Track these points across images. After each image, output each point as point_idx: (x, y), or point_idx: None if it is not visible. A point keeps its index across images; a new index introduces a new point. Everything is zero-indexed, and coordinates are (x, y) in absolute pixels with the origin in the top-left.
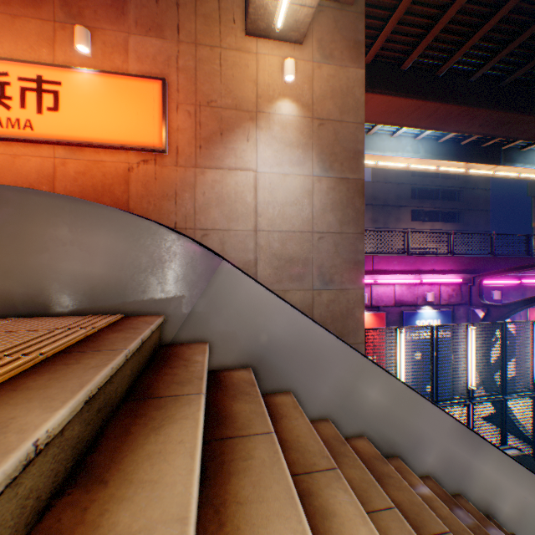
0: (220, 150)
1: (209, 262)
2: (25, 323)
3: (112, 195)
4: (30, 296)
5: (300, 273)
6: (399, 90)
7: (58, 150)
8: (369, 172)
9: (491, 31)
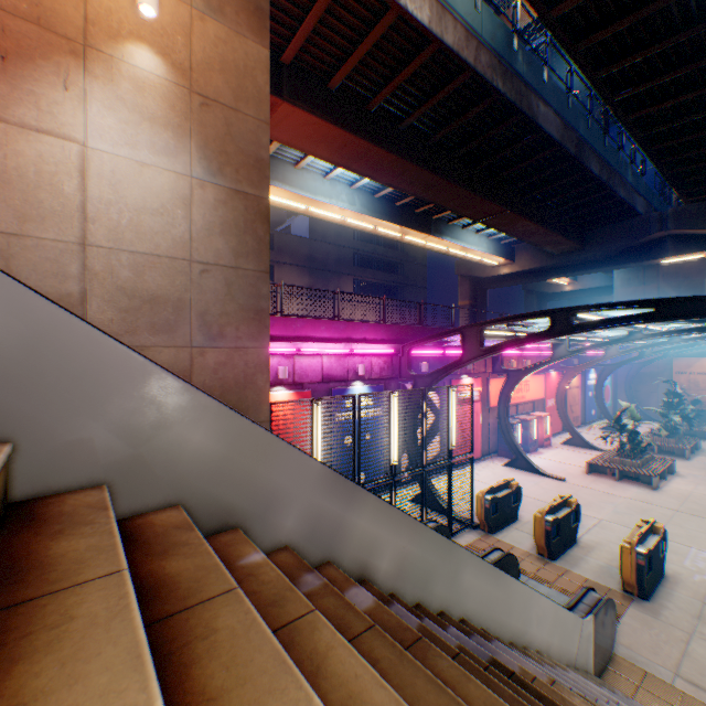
0: (1, 85)
1: None
2: None
3: None
4: None
5: (171, 322)
6: (327, 113)
7: None
8: (307, 226)
9: (417, 77)
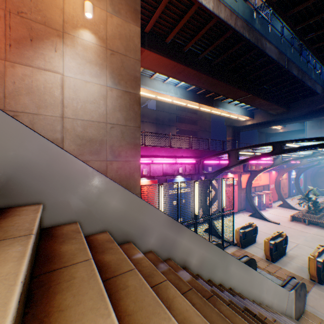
0: (30, 52)
1: None
2: None
3: None
4: None
5: (98, 150)
6: (165, 53)
7: None
8: (155, 104)
9: (207, 34)
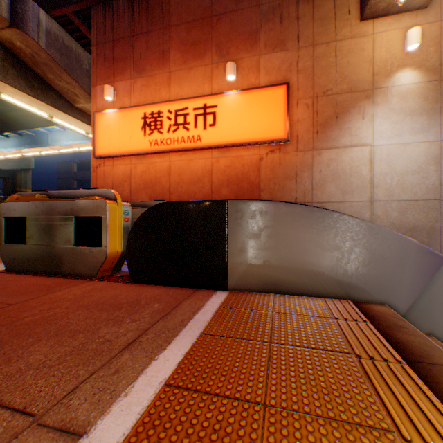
0: (334, 131)
1: (430, 260)
2: (291, 302)
3: (247, 180)
4: (279, 279)
5: (423, 242)
6: None
7: (213, 153)
8: None
9: None
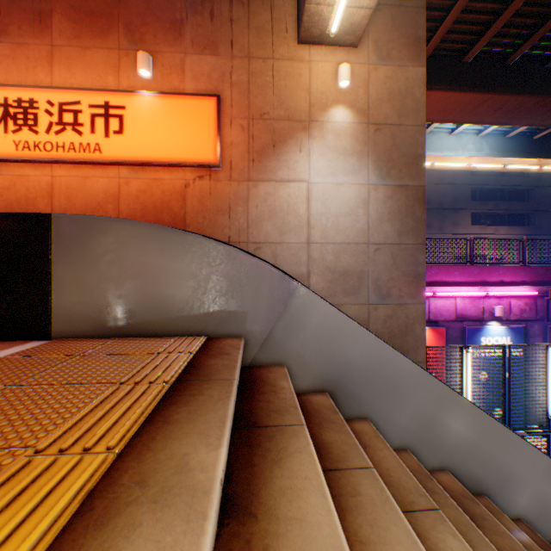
0: (272, 162)
1: (285, 286)
2: (126, 344)
3: (170, 211)
4: (125, 318)
5: (355, 287)
6: (461, 84)
7: (122, 171)
8: None
9: None
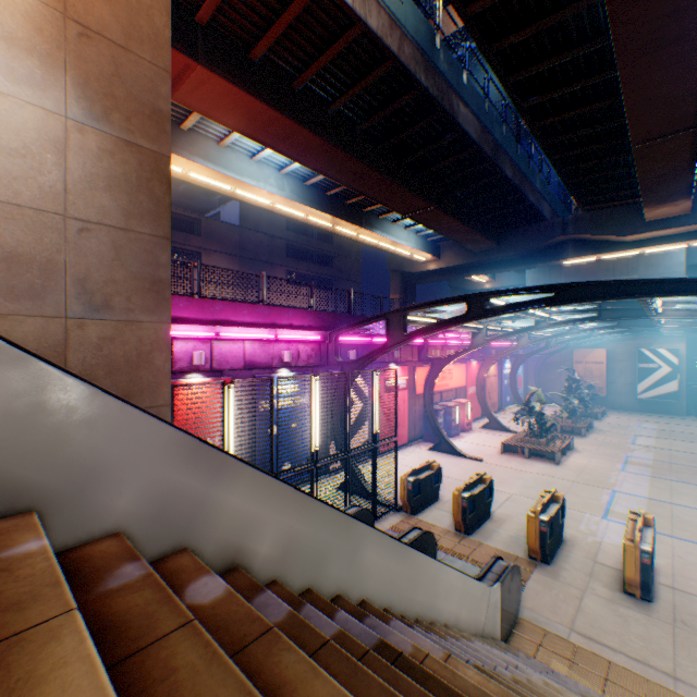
0: None
1: None
2: None
3: None
4: None
5: (37, 286)
6: (249, 85)
7: None
8: (238, 214)
9: (343, 59)
